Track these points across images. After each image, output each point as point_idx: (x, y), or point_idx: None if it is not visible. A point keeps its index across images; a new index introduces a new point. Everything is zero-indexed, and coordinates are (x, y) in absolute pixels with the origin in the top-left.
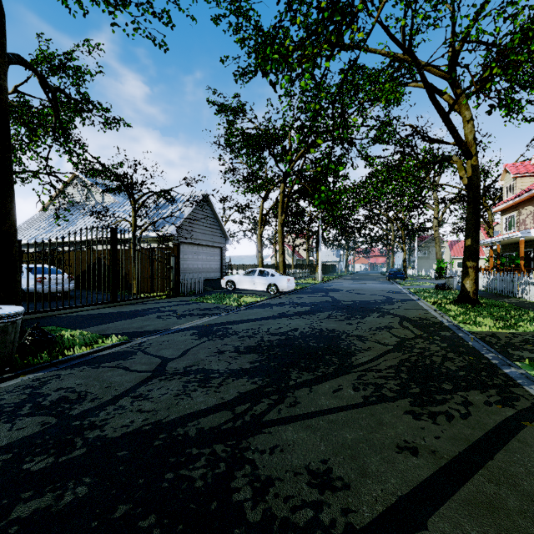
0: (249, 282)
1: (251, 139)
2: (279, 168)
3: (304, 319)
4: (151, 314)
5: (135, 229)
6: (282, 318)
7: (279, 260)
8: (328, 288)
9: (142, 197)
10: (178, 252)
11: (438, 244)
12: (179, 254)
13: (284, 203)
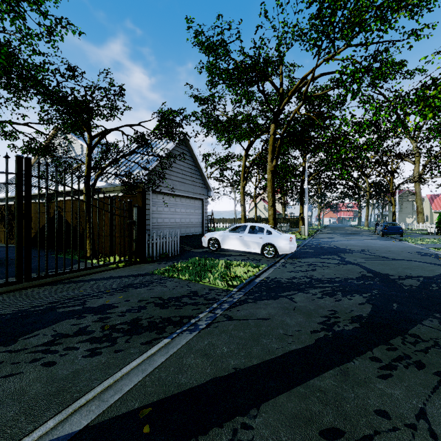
0: (238, 241)
1: (237, 69)
2: (268, 107)
3: (426, 371)
4: (47, 326)
5: (89, 172)
6: (355, 359)
7: (269, 213)
8: (328, 246)
9: (102, 133)
10: (142, 201)
11: (419, 198)
12: (145, 204)
13: (274, 146)
